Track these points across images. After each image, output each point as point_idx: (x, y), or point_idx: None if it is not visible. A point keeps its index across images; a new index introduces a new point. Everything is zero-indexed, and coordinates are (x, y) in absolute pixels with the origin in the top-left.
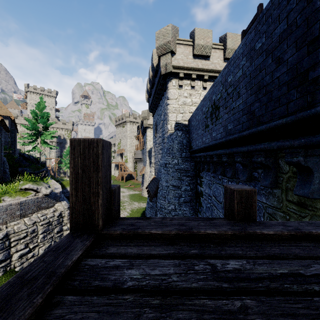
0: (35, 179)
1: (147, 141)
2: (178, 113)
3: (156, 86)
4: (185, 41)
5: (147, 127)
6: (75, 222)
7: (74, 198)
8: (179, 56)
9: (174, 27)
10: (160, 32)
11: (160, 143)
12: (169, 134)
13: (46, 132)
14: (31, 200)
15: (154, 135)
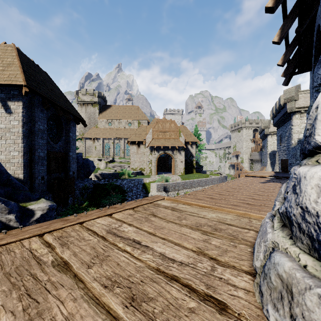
0: (198, 171)
1: (268, 145)
2: (300, 134)
3: (282, 115)
4: (305, 91)
5: (268, 134)
6: (281, 169)
7: (281, 166)
8: (301, 101)
9: (297, 86)
10: (287, 90)
11: (285, 150)
12: (293, 146)
13: (200, 145)
14: (221, 177)
15: (278, 144)
